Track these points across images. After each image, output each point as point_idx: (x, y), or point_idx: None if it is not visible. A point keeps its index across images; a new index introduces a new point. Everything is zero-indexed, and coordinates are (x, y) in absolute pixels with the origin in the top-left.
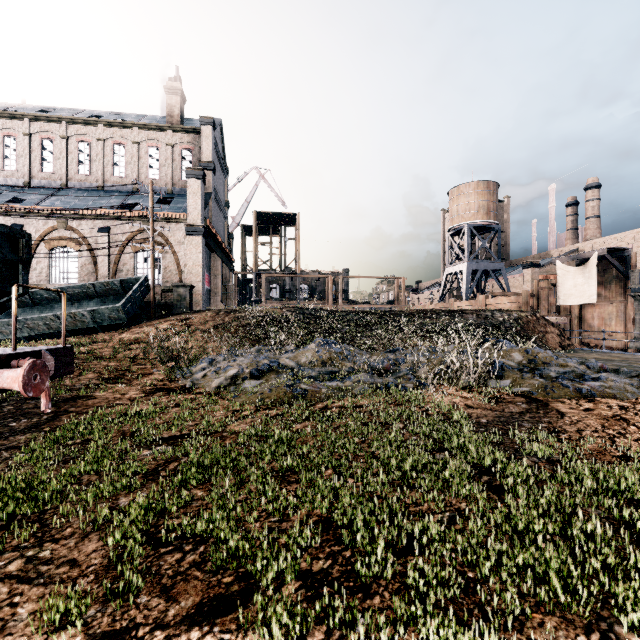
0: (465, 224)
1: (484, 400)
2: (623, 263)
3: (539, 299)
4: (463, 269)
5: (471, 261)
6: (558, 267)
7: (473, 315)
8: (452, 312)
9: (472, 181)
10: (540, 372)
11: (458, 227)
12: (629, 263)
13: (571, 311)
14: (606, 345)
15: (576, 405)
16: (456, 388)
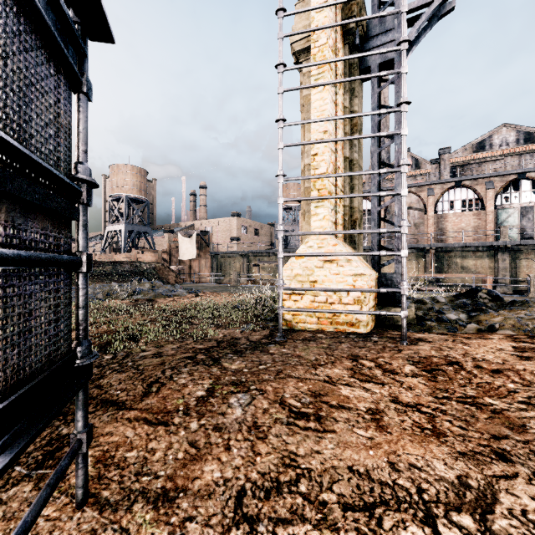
0: (123, 195)
1: (131, 302)
2: (207, 238)
3: (171, 255)
4: (122, 229)
5: (128, 224)
6: (179, 237)
7: (128, 265)
8: (114, 263)
9: (129, 164)
10: (156, 291)
11: (118, 196)
12: (210, 239)
13: (186, 263)
14: (201, 281)
15: (164, 299)
16: (118, 300)
